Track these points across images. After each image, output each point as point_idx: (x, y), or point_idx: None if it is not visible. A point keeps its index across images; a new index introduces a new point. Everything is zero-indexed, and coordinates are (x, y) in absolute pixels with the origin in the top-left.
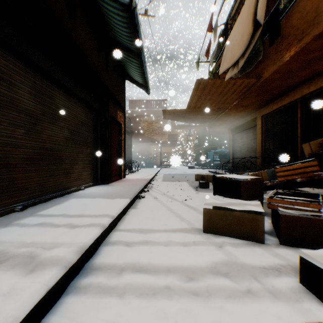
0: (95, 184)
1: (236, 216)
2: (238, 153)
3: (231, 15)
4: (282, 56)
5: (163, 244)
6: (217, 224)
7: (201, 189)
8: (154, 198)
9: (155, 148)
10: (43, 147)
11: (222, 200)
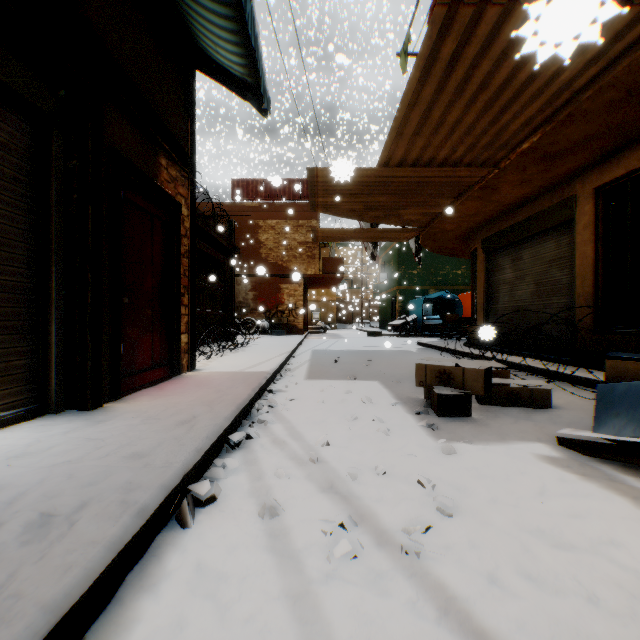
0: (36, 415)
1: None
2: (505, 298)
3: None
4: None
5: None
6: None
7: (444, 421)
8: (261, 510)
9: (292, 289)
10: None
11: None
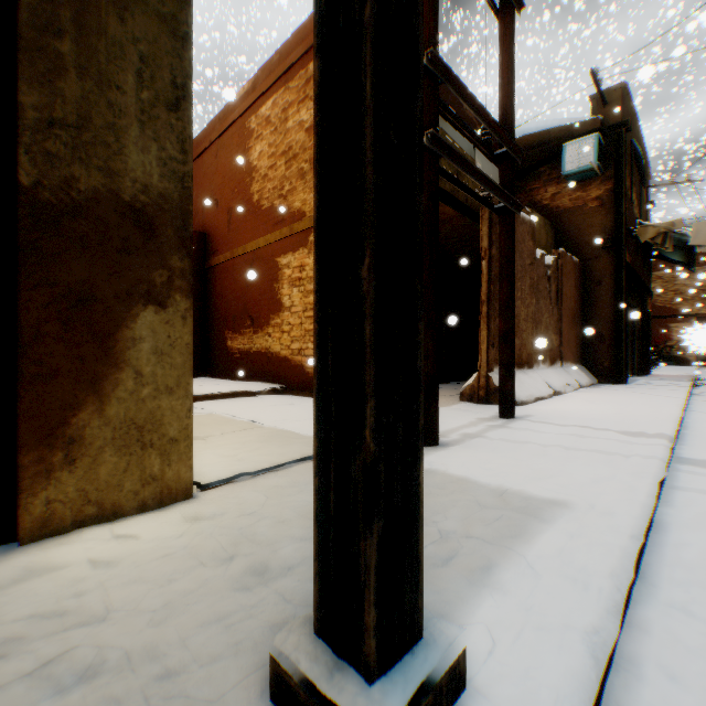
0: (631, 375)
1: None
2: None
3: None
4: None
5: None
6: None
7: None
8: None
9: (679, 327)
10: None
11: None
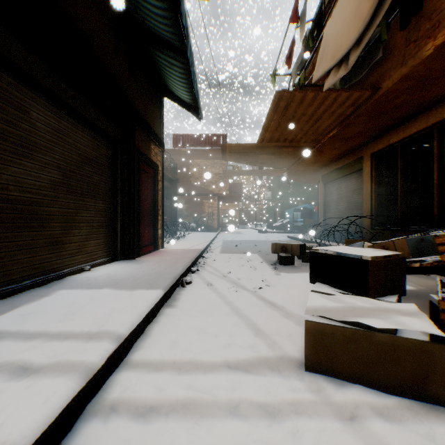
0: (113, 260)
1: (379, 341)
2: (333, 210)
3: (325, 2)
4: (420, 49)
5: (222, 409)
6: (336, 355)
7: (281, 267)
8: (207, 284)
9: (210, 203)
10: (1, 197)
11: (336, 298)
